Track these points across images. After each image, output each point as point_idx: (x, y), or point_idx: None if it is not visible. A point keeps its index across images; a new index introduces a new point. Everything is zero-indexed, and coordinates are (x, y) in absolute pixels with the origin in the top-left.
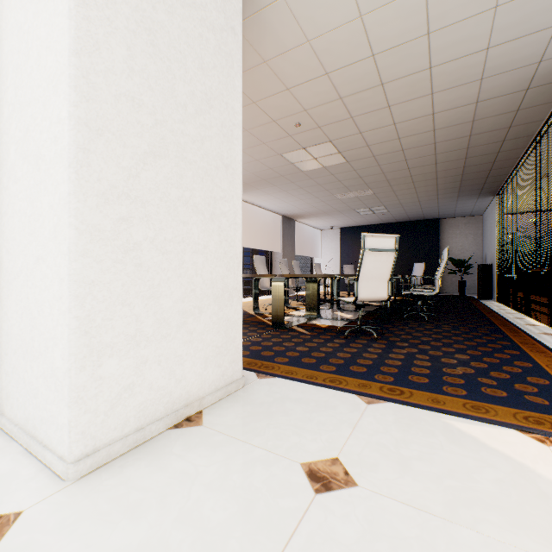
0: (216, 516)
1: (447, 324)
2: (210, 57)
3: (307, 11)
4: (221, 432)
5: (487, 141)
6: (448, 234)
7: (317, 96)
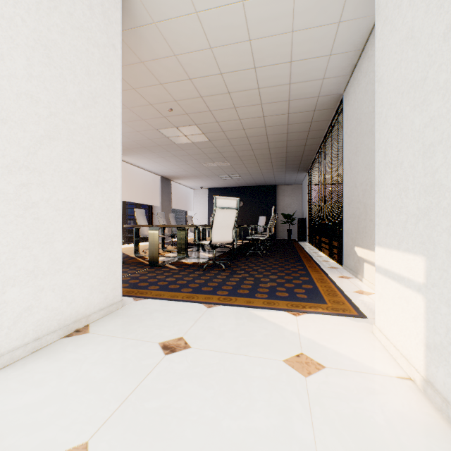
0: (100, 375)
1: (273, 258)
2: (95, 66)
3: (173, 36)
4: (104, 335)
5: (298, 138)
6: (282, 196)
7: (184, 92)
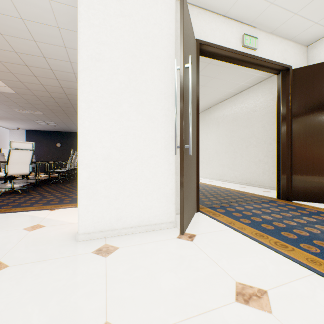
0: None
1: (71, 184)
2: None
3: None
4: None
5: None
6: None
7: None
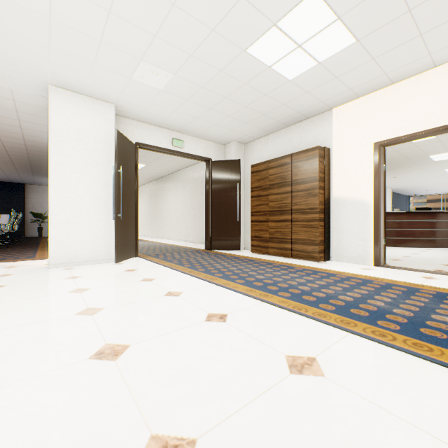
0: None
1: (12, 248)
2: None
3: None
4: None
5: (39, 158)
6: (33, 195)
7: None
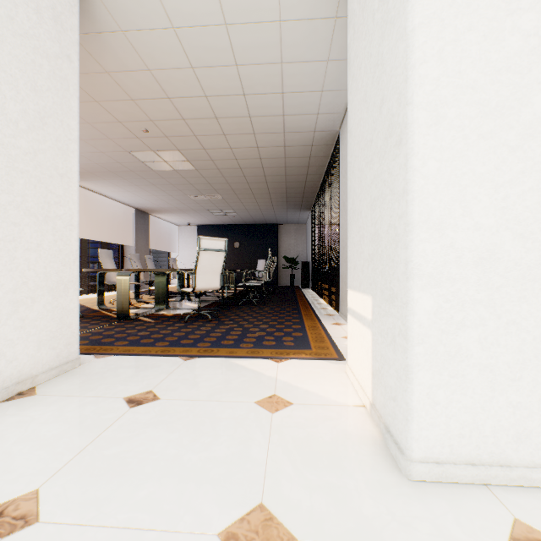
0: (52, 433)
1: (268, 307)
2: (44, 80)
3: (146, 49)
4: (56, 395)
5: (297, 173)
6: (284, 237)
7: (162, 112)
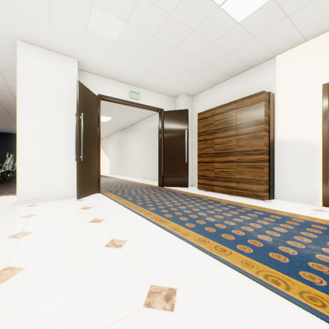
0: None
1: (7, 184)
2: None
3: None
4: None
5: None
6: None
7: None
